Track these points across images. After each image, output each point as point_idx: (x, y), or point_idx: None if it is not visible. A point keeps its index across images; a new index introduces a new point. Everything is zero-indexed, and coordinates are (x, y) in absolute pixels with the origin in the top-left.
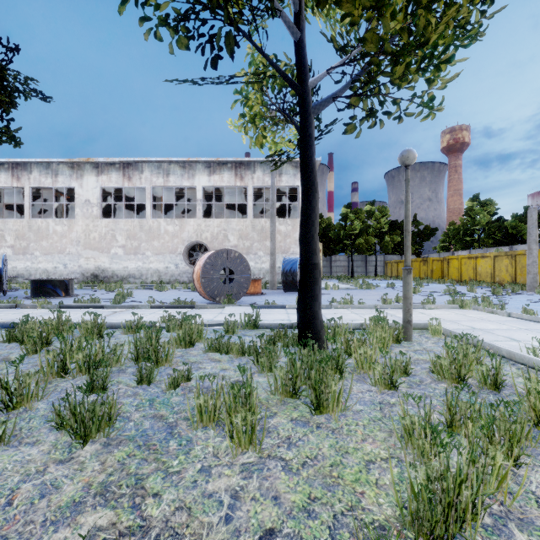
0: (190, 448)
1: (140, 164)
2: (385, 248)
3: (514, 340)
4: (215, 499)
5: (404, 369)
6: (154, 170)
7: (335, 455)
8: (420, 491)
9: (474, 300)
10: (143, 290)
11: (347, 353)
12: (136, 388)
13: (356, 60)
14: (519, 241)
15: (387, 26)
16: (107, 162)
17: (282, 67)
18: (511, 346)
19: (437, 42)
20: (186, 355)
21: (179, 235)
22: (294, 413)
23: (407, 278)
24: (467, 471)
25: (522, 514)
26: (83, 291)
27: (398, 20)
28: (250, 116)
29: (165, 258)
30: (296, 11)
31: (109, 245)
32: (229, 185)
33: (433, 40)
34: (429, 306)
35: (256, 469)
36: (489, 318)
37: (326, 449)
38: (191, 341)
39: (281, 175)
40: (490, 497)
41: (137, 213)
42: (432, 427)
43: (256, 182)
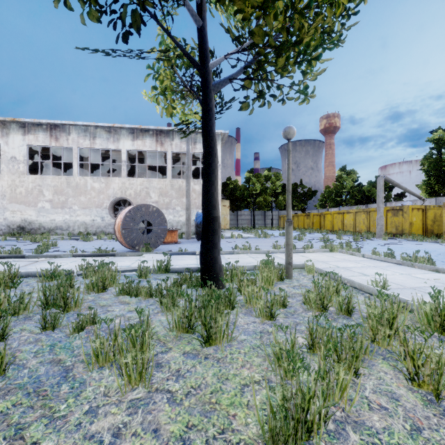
0: (81, 390)
1: (67, 127)
2: (279, 205)
3: (365, 275)
4: (96, 439)
5: (283, 303)
6: (81, 132)
7: (216, 382)
8: (277, 410)
9: (340, 245)
10: (69, 241)
11: (239, 291)
12: (39, 334)
13: (248, 49)
14: (372, 201)
15: (270, 24)
16: (34, 123)
17: (188, 49)
18: (362, 279)
19: (309, 42)
20: (97, 299)
21: (105, 192)
22: (187, 347)
23: (289, 228)
24: (315, 388)
25: (357, 417)
26: (7, 242)
27: (279, 21)
28: (161, 89)
29: (92, 212)
30: (199, 2)
31: (36, 199)
32: (151, 149)
33: (306, 41)
34: (308, 250)
35: (143, 404)
36: (350, 259)
37: (210, 377)
38: (104, 286)
39: (196, 143)
40: (335, 405)
41: (65, 171)
42: (287, 354)
43: (175, 148)
